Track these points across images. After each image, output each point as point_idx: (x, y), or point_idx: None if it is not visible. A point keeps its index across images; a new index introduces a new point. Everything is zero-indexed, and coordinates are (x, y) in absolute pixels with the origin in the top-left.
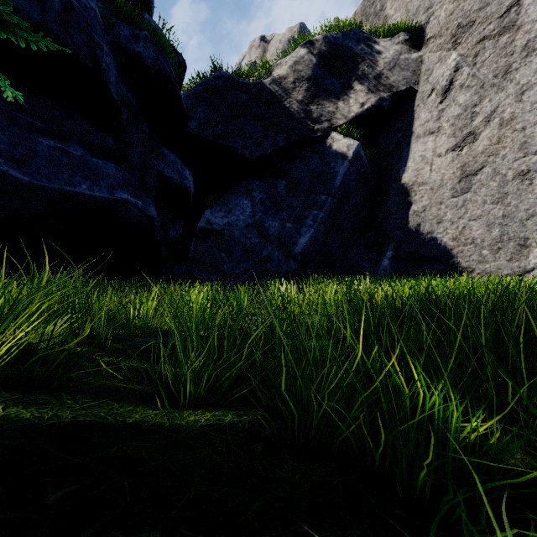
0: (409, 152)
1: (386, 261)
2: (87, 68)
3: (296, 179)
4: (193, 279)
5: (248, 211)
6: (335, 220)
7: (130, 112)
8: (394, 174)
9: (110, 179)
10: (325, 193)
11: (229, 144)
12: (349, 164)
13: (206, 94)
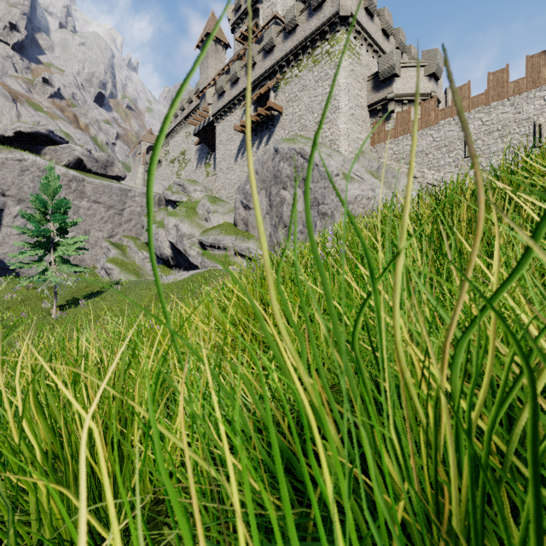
0: (1, 230)
1: None
2: None
3: None
4: None
5: None
6: None
7: None
8: None
9: None
10: None
11: None
12: None
13: None
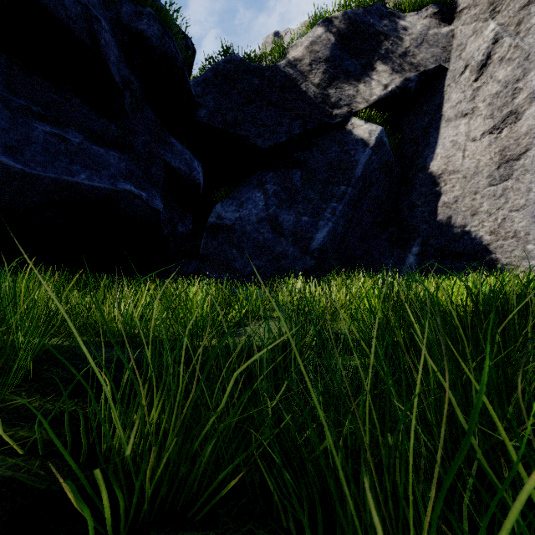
0: (437, 137)
1: (411, 258)
2: (84, 44)
3: (313, 170)
4: (203, 277)
5: (261, 205)
6: (355, 213)
7: (134, 96)
8: (421, 163)
9: (112, 169)
10: (345, 183)
11: (240, 133)
12: (371, 152)
13: (216, 80)
